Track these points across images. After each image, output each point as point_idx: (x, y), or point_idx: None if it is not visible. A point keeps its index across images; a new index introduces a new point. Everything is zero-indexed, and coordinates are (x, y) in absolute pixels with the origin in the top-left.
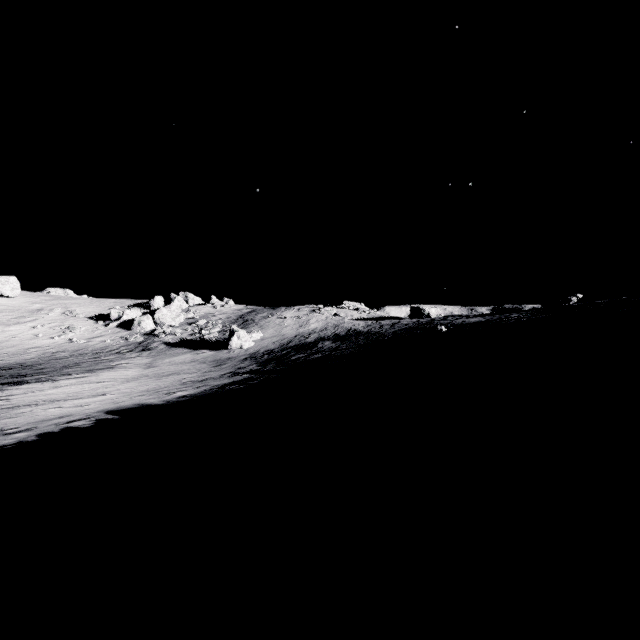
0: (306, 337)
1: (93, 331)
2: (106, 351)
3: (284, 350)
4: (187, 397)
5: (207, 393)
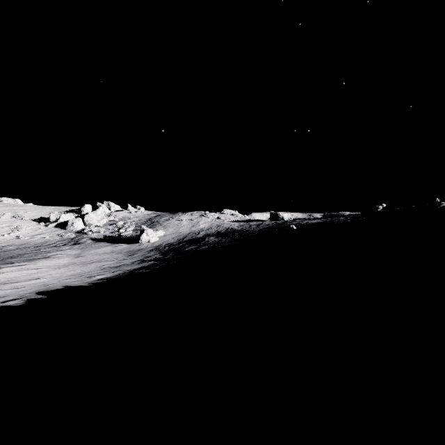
0: (197, 234)
1: (36, 230)
2: (45, 245)
3: (180, 243)
4: (104, 279)
5: (120, 276)
